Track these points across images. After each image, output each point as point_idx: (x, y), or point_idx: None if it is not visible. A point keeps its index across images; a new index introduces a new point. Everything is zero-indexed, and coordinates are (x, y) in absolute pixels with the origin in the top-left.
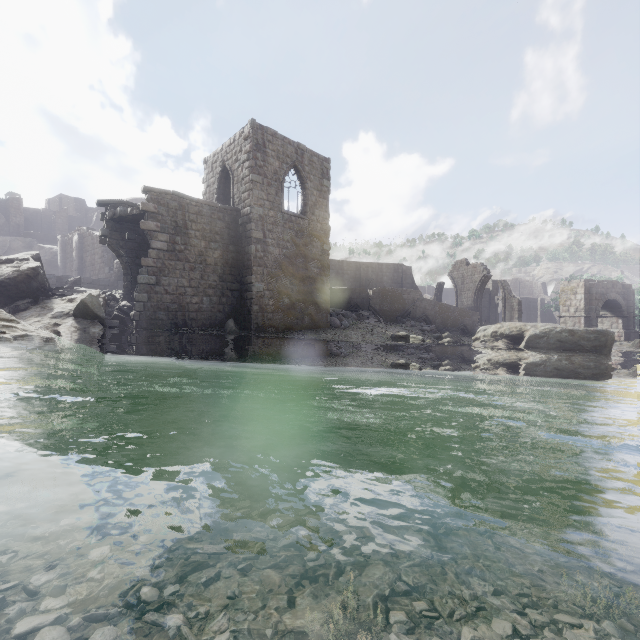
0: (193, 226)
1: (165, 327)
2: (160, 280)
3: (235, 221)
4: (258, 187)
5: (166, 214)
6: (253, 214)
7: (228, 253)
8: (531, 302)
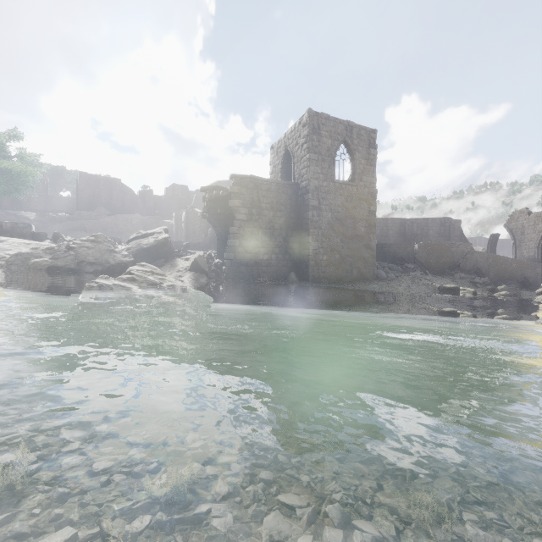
0: (264, 200)
1: (245, 278)
2: (242, 243)
3: (295, 193)
4: (314, 163)
5: (246, 193)
6: (310, 186)
7: (290, 219)
8: None
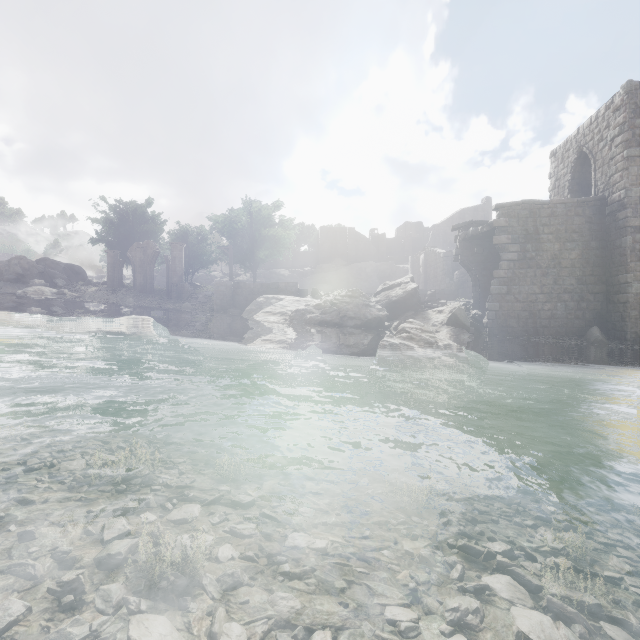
0: (545, 230)
1: (515, 334)
2: (510, 289)
3: (598, 212)
4: (637, 162)
5: (516, 225)
6: (628, 198)
7: (589, 251)
8: None
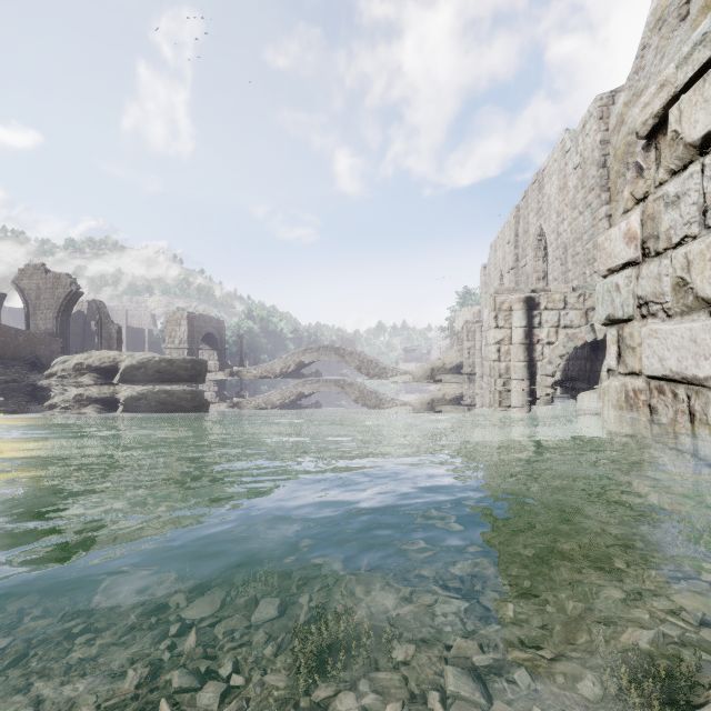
0: None
1: None
2: None
3: None
4: None
5: None
6: None
7: None
8: (139, 333)
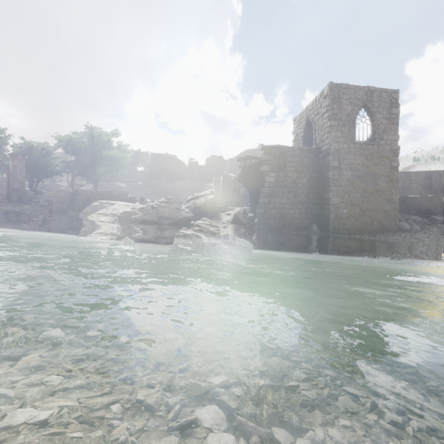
0: (289, 164)
1: (273, 229)
2: (270, 200)
3: (316, 156)
4: (334, 129)
5: (273, 160)
6: (330, 149)
7: (312, 179)
8: None
